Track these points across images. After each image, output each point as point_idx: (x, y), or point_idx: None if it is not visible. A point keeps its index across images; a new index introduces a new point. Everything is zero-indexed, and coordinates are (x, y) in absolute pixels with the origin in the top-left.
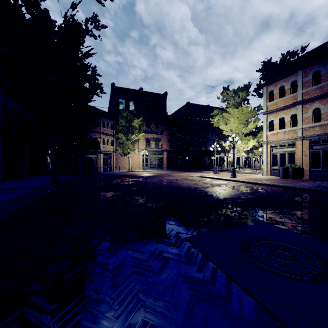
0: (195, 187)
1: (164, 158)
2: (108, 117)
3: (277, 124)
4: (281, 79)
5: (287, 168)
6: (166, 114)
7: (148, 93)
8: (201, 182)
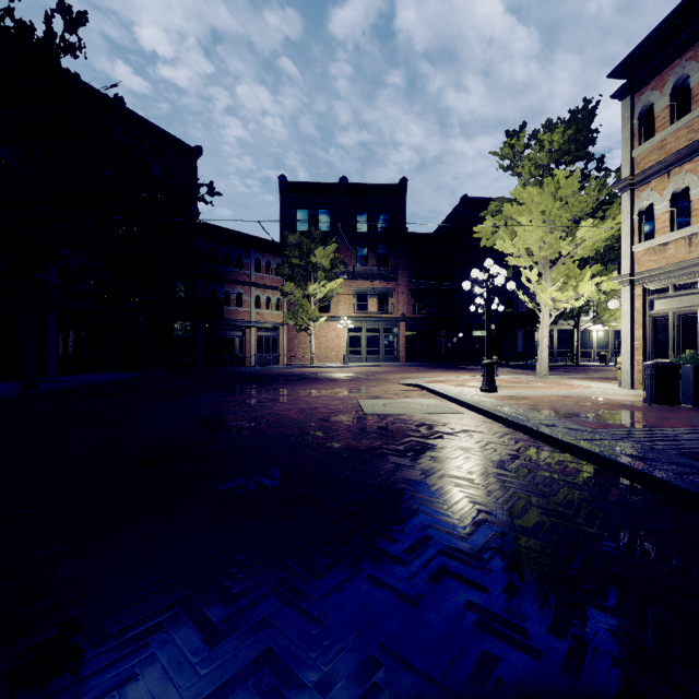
0: (269, 419)
1: (400, 336)
2: (270, 250)
3: (665, 213)
4: (677, 57)
5: (667, 367)
6: (403, 230)
7: (362, 187)
8: (359, 401)
